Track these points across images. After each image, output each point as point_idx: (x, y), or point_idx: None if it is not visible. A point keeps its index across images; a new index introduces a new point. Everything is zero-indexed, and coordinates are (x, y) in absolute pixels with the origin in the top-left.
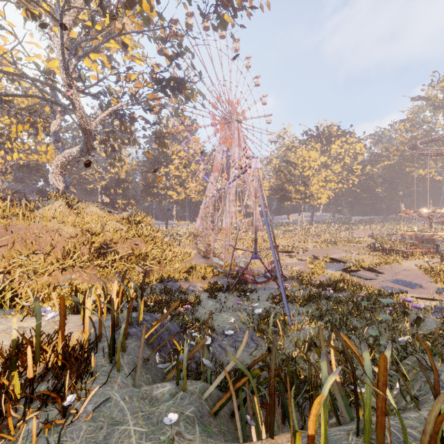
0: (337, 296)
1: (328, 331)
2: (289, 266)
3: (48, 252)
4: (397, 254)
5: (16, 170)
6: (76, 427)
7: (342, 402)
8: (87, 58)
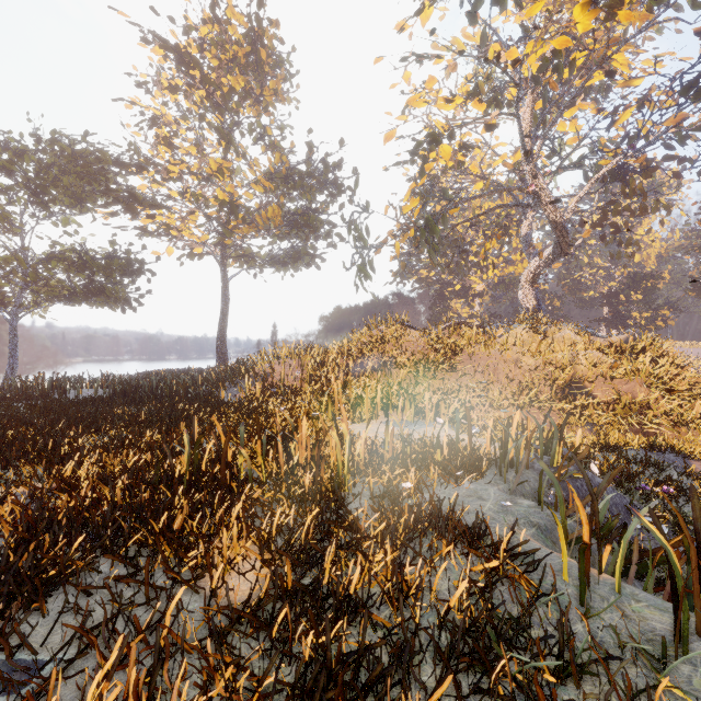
0: None
1: None
2: None
3: (504, 386)
4: None
5: (493, 289)
6: (460, 489)
7: None
8: (560, 122)
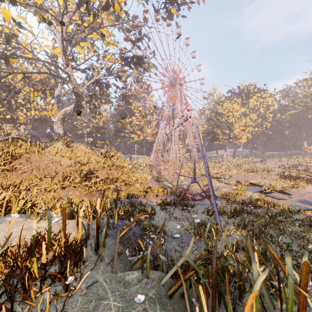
0: (256, 211)
1: (250, 238)
2: (218, 188)
3: (53, 176)
4: (302, 181)
5: (33, 122)
6: (74, 299)
7: (266, 294)
8: (78, 46)
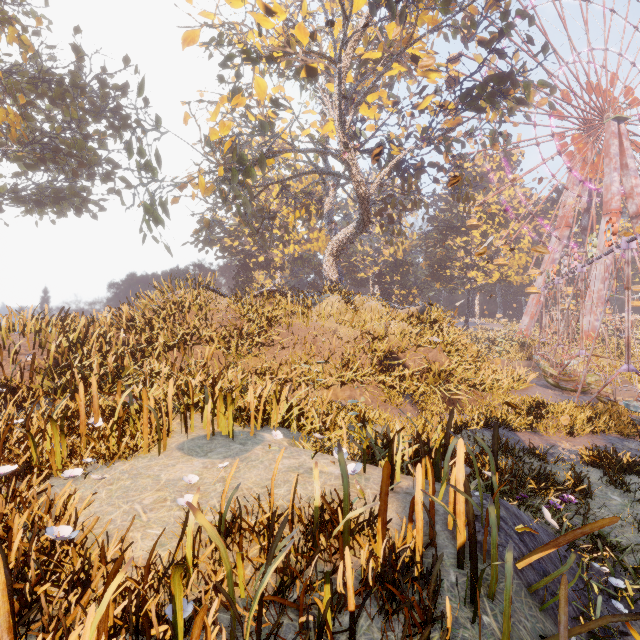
0: None
1: None
2: None
3: (326, 359)
4: None
5: (292, 264)
6: None
7: None
8: (363, 105)
